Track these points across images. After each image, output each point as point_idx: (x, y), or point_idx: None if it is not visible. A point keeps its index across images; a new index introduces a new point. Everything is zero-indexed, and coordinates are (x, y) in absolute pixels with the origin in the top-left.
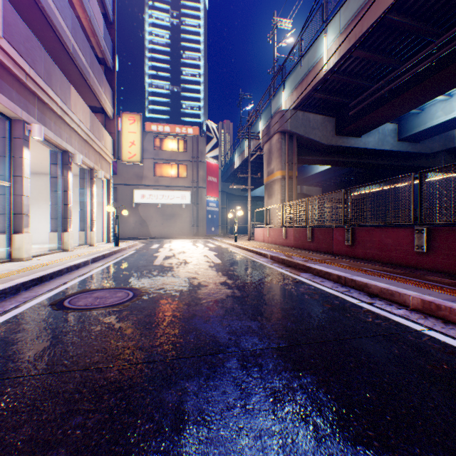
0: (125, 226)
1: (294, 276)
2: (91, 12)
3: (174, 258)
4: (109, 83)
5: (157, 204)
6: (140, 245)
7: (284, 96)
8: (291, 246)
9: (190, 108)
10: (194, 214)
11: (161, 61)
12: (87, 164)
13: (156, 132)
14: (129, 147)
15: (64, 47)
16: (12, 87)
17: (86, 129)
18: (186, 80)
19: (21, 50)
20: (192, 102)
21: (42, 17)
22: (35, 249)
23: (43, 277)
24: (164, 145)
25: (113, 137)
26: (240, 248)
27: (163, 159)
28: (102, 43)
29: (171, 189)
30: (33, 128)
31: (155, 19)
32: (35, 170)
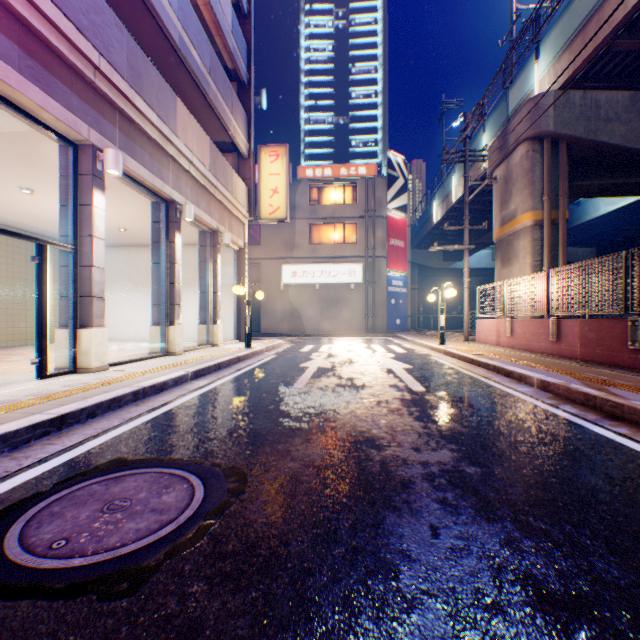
0: (270, 318)
1: None
2: None
3: (331, 376)
4: (242, 106)
5: (313, 285)
6: (285, 346)
7: (538, 71)
8: (573, 358)
9: (362, 145)
10: (367, 298)
11: (321, 85)
12: (206, 223)
13: (312, 179)
14: (269, 197)
15: (169, 43)
16: (70, 88)
17: (203, 168)
18: (356, 106)
19: (82, 25)
20: (364, 136)
21: None
22: (139, 350)
23: (68, 416)
24: (324, 197)
25: (248, 185)
26: (453, 356)
27: (322, 217)
28: (231, 43)
29: (333, 261)
30: (105, 156)
31: (313, 28)
32: (150, 241)
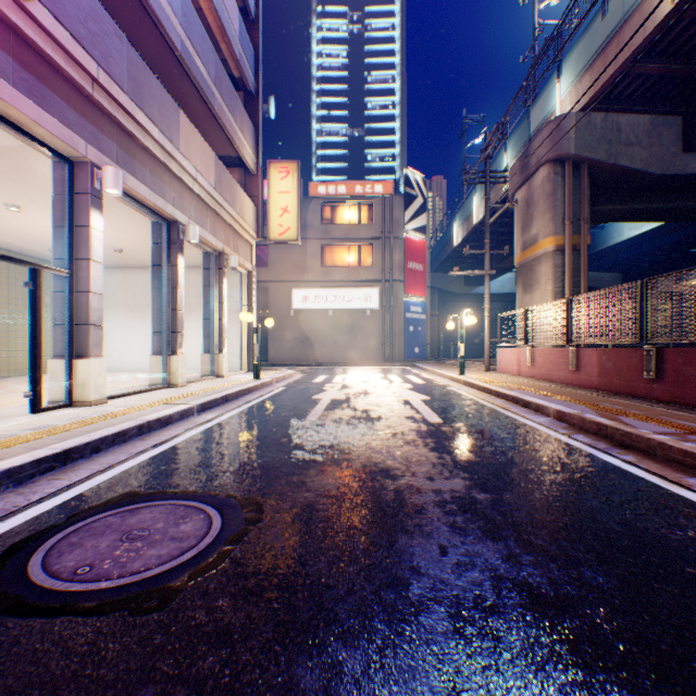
0: (280, 346)
1: (674, 488)
2: None
3: (345, 408)
4: (250, 118)
5: (326, 311)
6: (296, 376)
7: (560, 91)
8: (592, 388)
9: (378, 160)
10: (384, 325)
11: (334, 94)
12: (211, 244)
13: (324, 197)
14: (279, 216)
15: (171, 50)
16: (66, 102)
17: (208, 185)
18: (372, 117)
19: (80, 34)
20: (381, 151)
21: None
22: (137, 382)
23: (72, 451)
24: (338, 216)
25: (256, 204)
26: (473, 387)
27: (335, 238)
28: (237, 50)
29: (347, 285)
30: (104, 174)
31: (326, 32)
32: (148, 262)
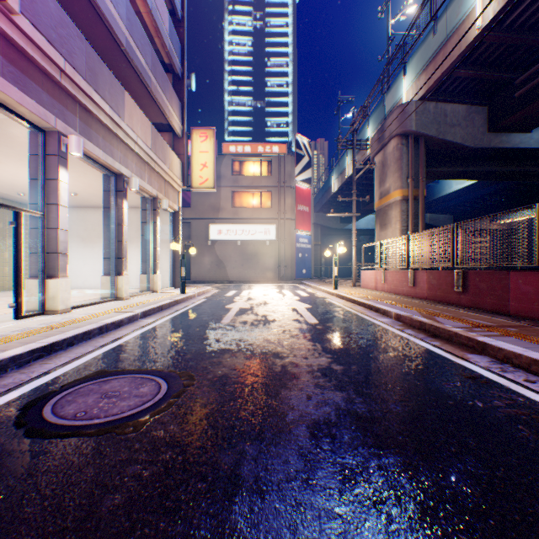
0: (200, 268)
1: (457, 360)
2: (152, 2)
3: (250, 314)
4: (177, 94)
5: (235, 241)
6: (213, 291)
7: (405, 84)
8: (423, 298)
9: (276, 126)
10: (280, 252)
11: (242, 74)
12: (148, 191)
13: (234, 154)
14: (200, 170)
15: (118, 45)
16: (41, 87)
17: (146, 147)
18: (271, 93)
19: (52, 37)
20: (278, 119)
21: (88, 5)
22: (90, 296)
23: (55, 345)
24: (244, 169)
25: (182, 160)
26: (343, 298)
27: (243, 186)
28: (168, 43)
29: (252, 222)
30: (69, 141)
31: (236, 26)
32: (97, 203)
